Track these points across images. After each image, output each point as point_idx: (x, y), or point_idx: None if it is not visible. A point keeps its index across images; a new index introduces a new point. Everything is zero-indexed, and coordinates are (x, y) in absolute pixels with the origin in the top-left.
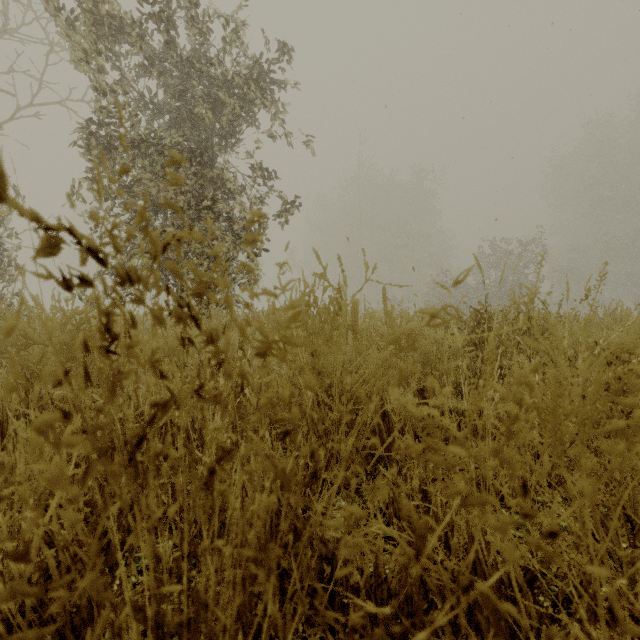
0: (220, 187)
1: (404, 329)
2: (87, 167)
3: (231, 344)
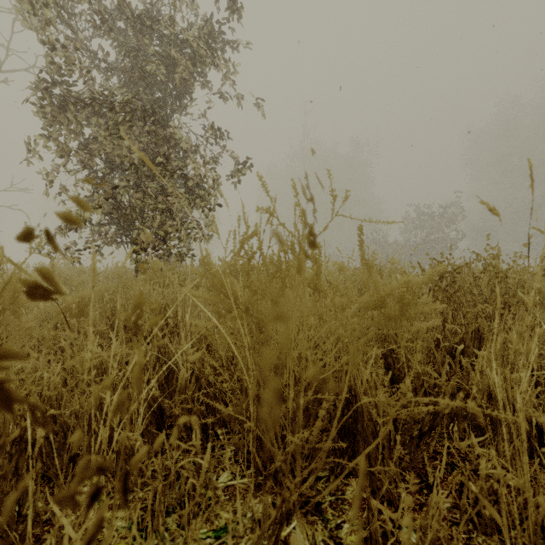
0: (176, 148)
1: (393, 286)
2: (45, 125)
3: (172, 299)
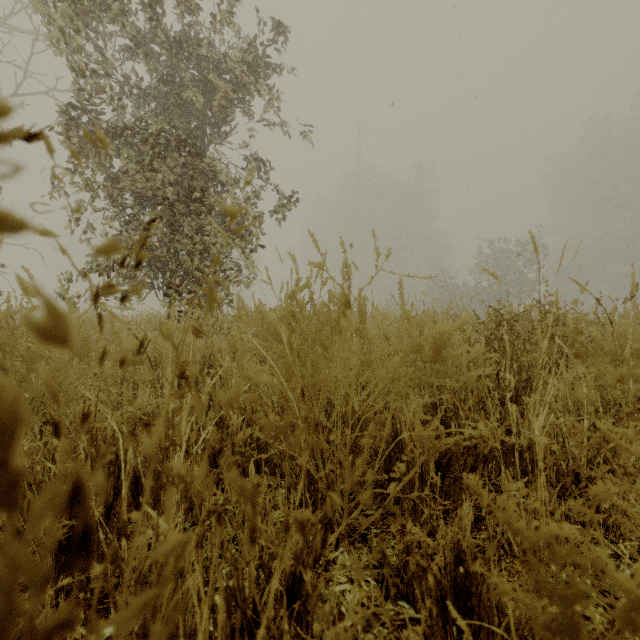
0: (213, 180)
1: (428, 334)
2: (69, 157)
3: (217, 348)
